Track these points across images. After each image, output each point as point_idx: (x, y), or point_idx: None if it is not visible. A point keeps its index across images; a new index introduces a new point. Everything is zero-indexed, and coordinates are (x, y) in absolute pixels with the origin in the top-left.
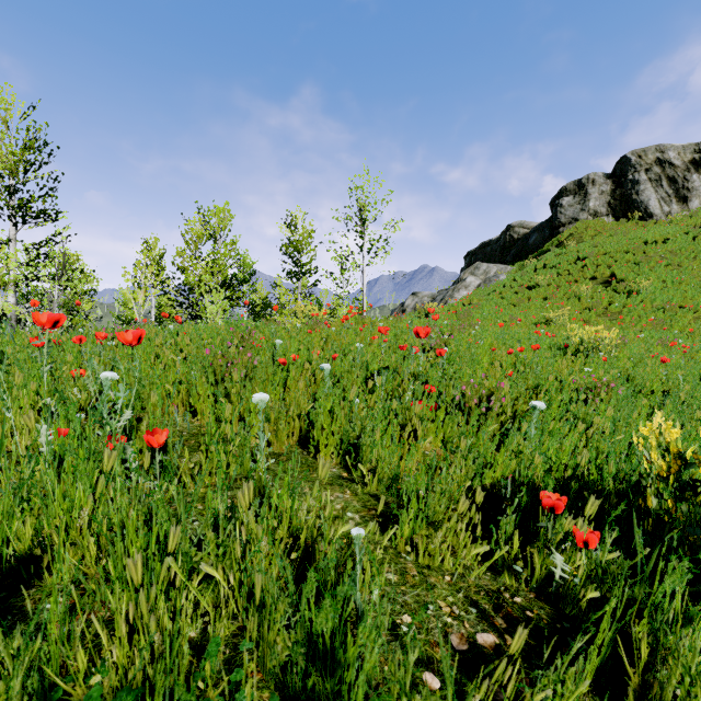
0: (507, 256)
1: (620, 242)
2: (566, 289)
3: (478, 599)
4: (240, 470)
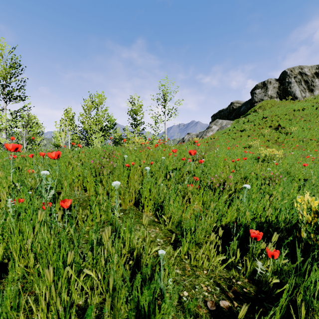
0: (231, 116)
1: (282, 110)
2: (258, 131)
3: (220, 283)
4: (106, 218)
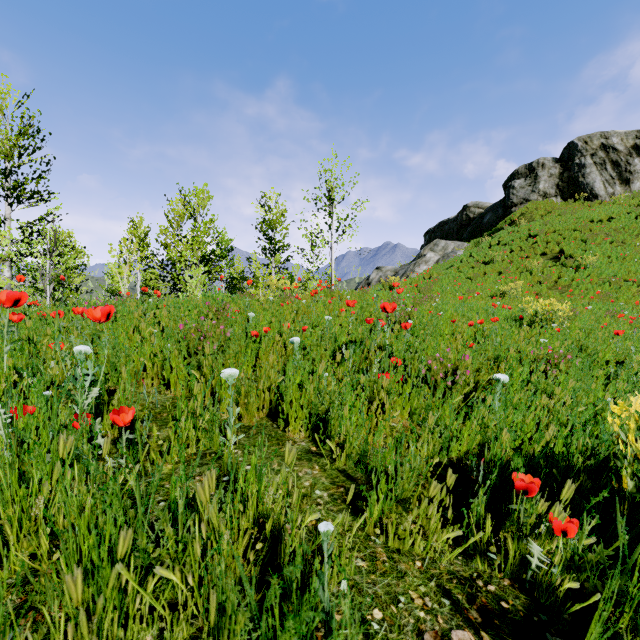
0: (464, 234)
1: (568, 221)
2: (519, 264)
3: (450, 588)
4: (210, 445)
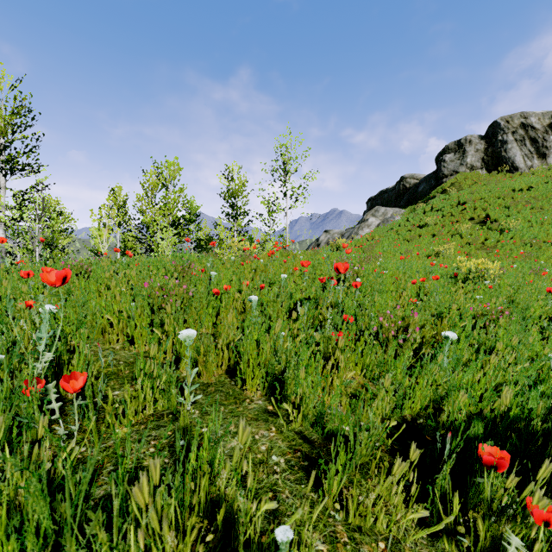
0: (401, 201)
1: (493, 190)
2: (450, 228)
3: None
4: (167, 405)
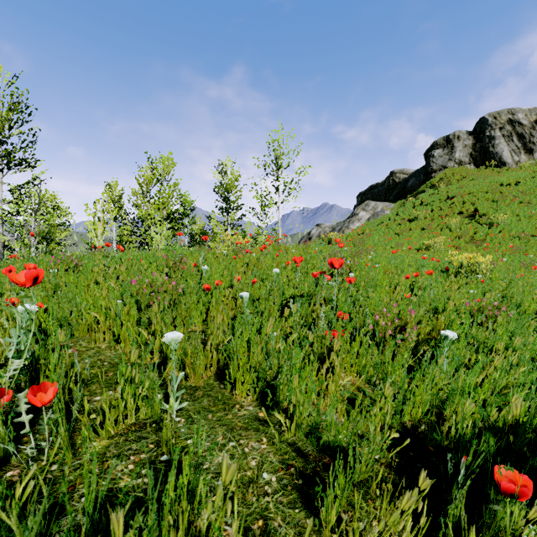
0: (390, 196)
1: (481, 184)
2: (439, 222)
3: None
4: (151, 413)
